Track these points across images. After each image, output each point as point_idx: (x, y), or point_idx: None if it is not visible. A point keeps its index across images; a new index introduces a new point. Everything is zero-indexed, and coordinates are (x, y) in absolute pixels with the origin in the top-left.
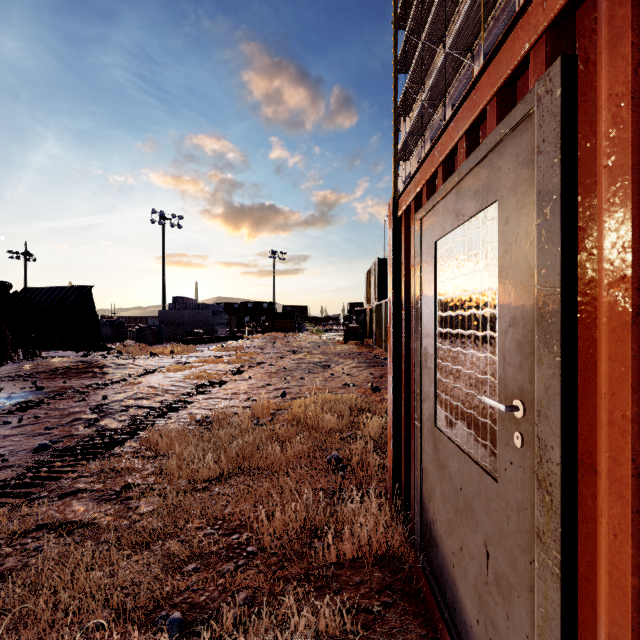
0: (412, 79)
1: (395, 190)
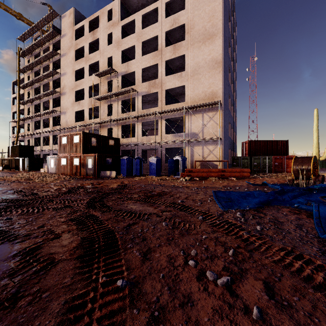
0: (27, 83)
1: (19, 117)
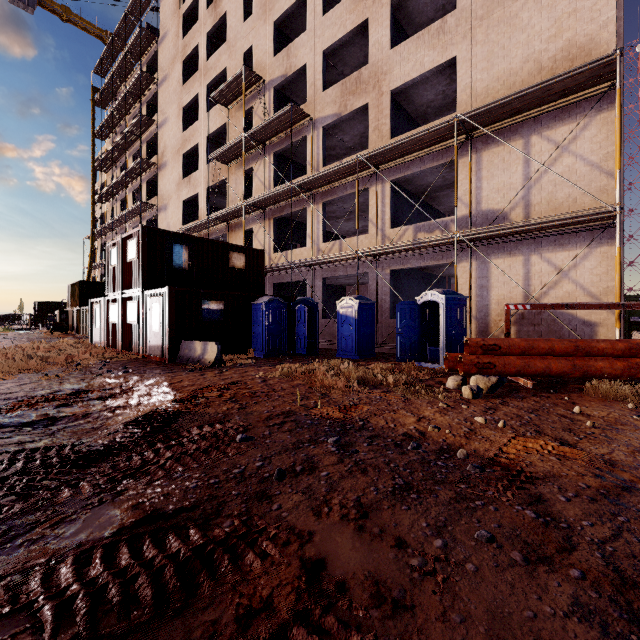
0: (107, 157)
1: (93, 227)
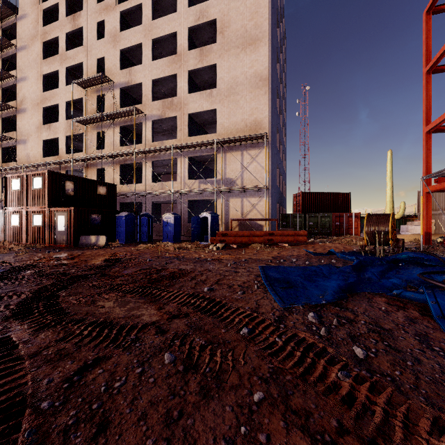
0: None
1: None
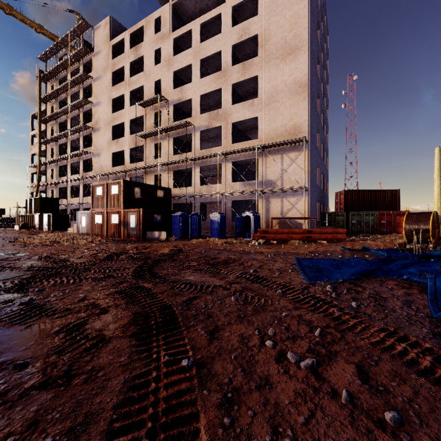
0: (50, 116)
1: (40, 161)
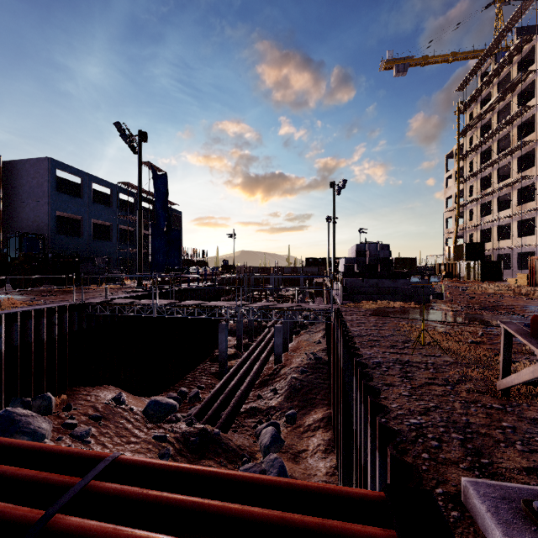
0: (470, 149)
1: (458, 203)
